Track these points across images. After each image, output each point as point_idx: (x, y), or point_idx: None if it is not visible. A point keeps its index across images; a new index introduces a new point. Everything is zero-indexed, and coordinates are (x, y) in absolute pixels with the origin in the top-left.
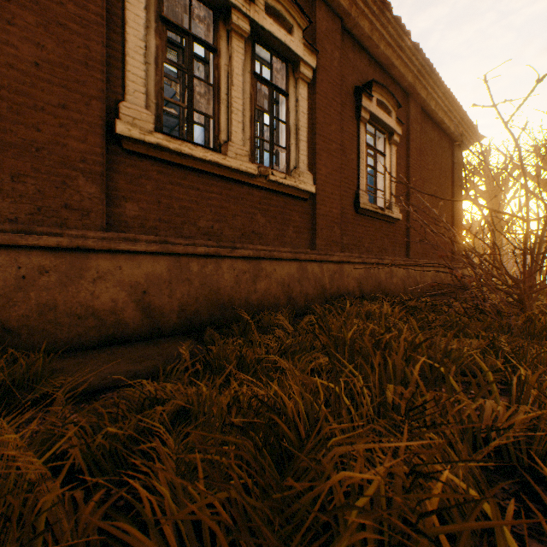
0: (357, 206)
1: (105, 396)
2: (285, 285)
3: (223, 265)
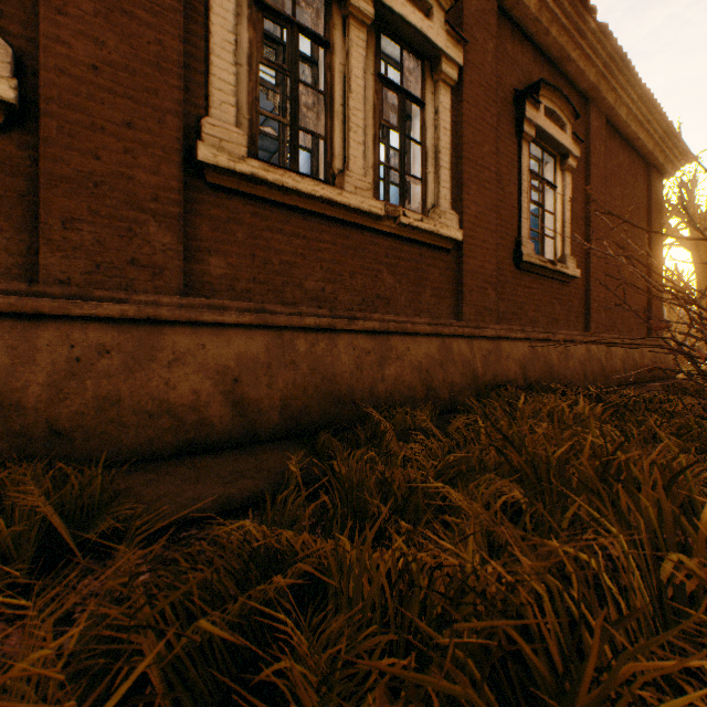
0: (518, 259)
1: (187, 534)
2: (422, 370)
3: (339, 342)
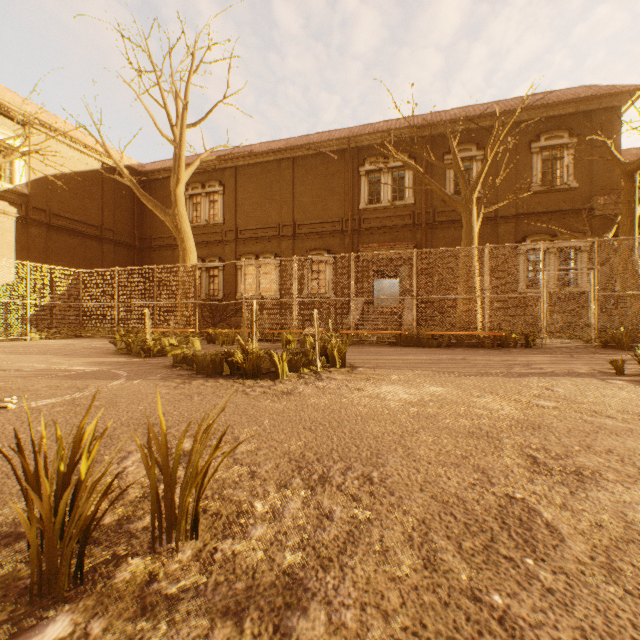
0: None
1: None
2: None
3: None
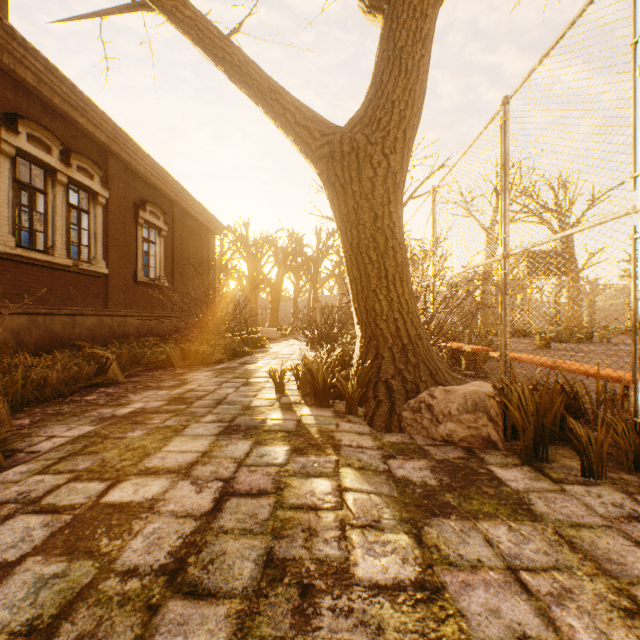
0: (137, 279)
1: None
2: (91, 330)
3: (56, 319)
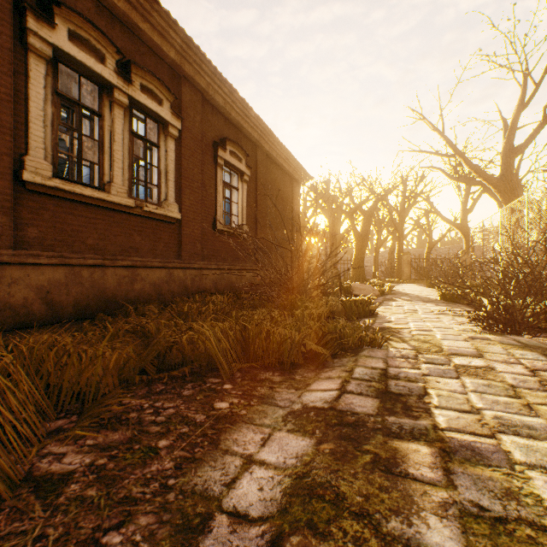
0: (215, 227)
1: None
2: (156, 285)
3: (108, 272)
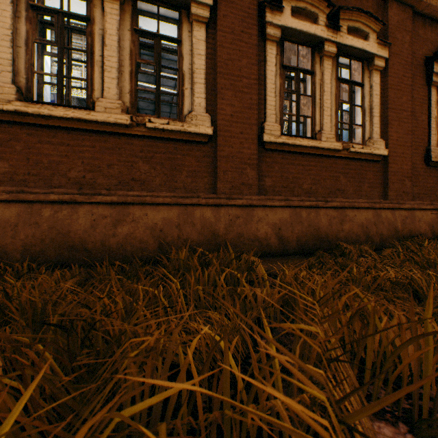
0: (428, 160)
1: None
2: (363, 226)
3: (320, 213)
